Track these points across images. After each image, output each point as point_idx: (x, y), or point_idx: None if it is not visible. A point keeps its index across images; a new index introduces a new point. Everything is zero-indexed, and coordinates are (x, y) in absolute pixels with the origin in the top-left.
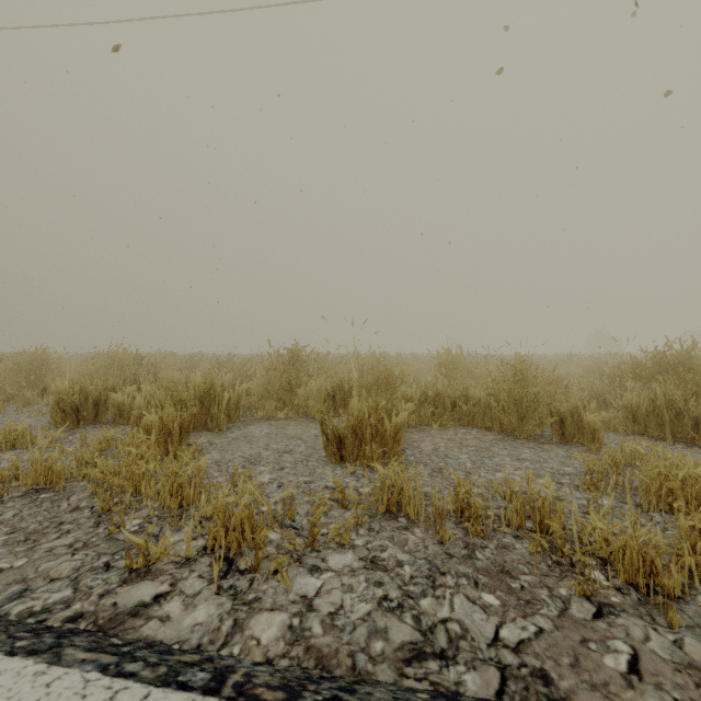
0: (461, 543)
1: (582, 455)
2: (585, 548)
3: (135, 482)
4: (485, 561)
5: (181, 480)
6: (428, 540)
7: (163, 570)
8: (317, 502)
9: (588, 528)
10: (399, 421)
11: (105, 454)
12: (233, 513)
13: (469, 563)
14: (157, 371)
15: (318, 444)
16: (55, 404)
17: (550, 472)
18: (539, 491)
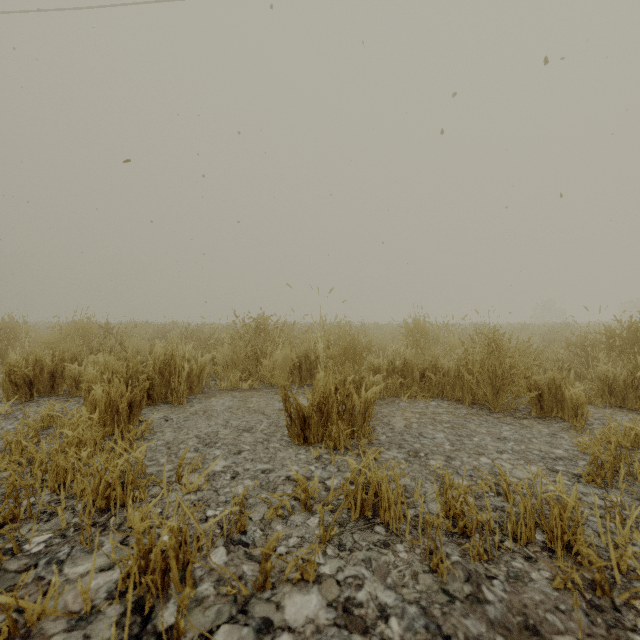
0: (461, 574)
1: (582, 439)
2: (637, 590)
3: (59, 476)
4: (499, 606)
5: (109, 476)
6: (416, 565)
7: (44, 636)
8: (274, 505)
9: (630, 554)
10: (369, 396)
11: (47, 433)
12: (154, 542)
13: (478, 612)
14: (123, 341)
15: (281, 419)
16: (5, 376)
17: (540, 456)
18: (552, 496)
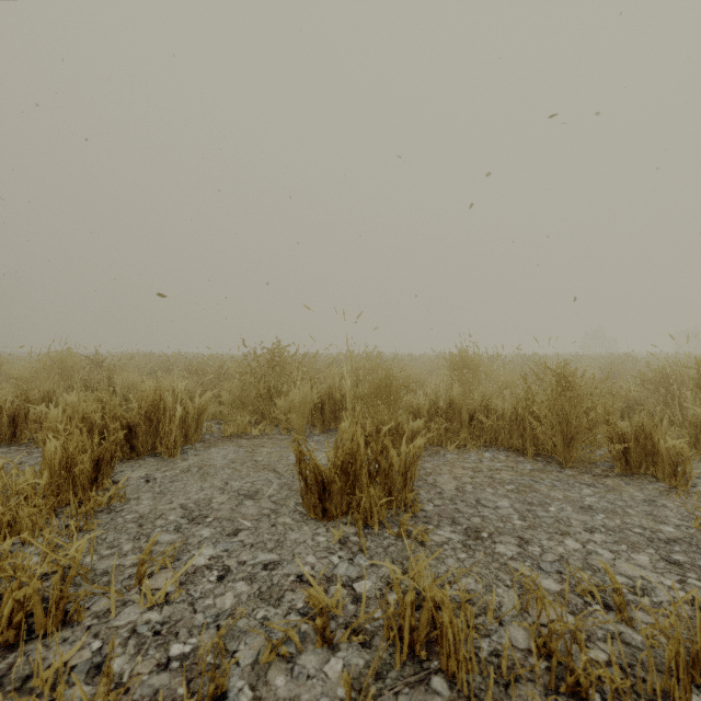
0: None
1: None
2: None
3: None
4: None
5: (22, 592)
6: None
7: None
8: (273, 641)
9: None
10: (411, 453)
11: None
12: None
13: None
14: (112, 375)
15: (296, 479)
16: None
17: (645, 537)
18: None
